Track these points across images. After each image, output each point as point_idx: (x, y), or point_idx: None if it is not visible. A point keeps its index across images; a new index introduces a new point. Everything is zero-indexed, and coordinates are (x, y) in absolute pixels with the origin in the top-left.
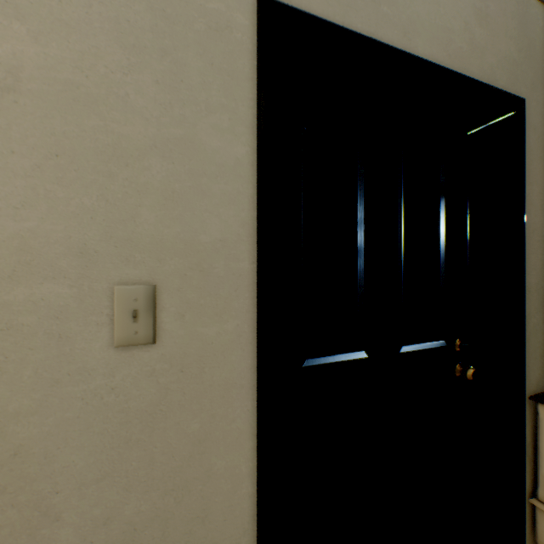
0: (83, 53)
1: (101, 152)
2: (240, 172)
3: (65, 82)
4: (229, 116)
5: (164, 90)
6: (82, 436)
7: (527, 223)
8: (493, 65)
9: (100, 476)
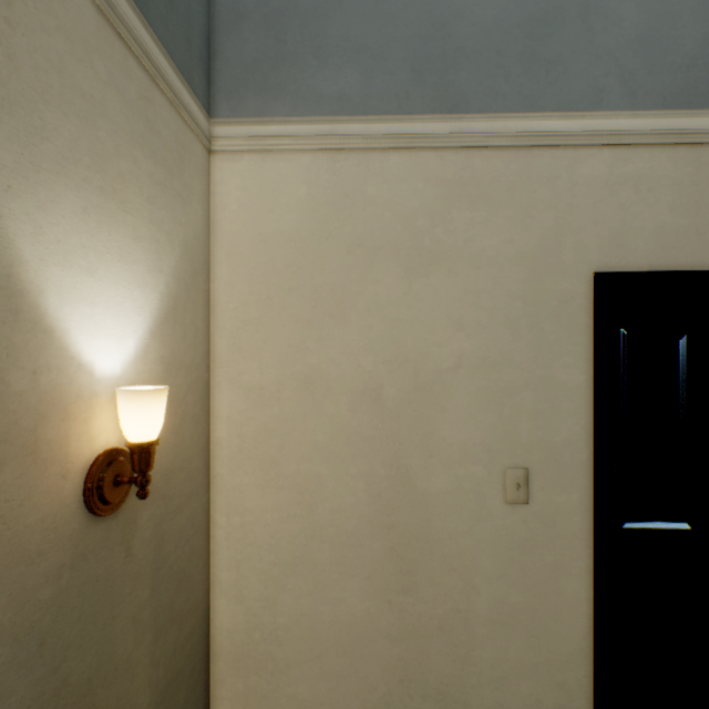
0: (490, 339)
1: (498, 392)
2: (580, 392)
3: (481, 357)
4: (573, 356)
5: (531, 349)
6: (489, 550)
7: None
8: None
9: (498, 575)
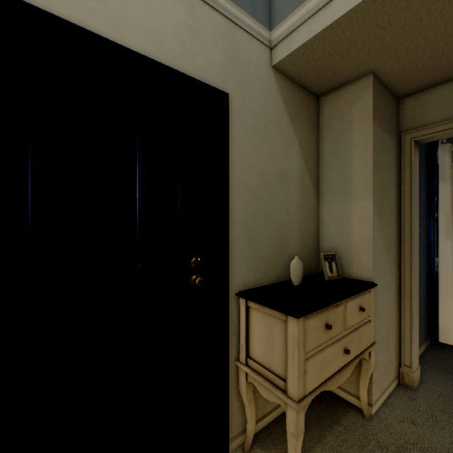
0: None
1: None
2: None
3: None
4: None
5: None
6: None
7: (235, 177)
8: (204, 67)
9: None
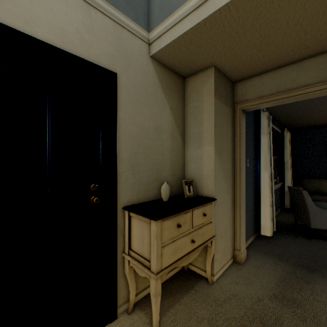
0: None
1: None
2: None
3: None
4: None
5: None
6: None
7: (122, 129)
8: (98, 54)
9: None
